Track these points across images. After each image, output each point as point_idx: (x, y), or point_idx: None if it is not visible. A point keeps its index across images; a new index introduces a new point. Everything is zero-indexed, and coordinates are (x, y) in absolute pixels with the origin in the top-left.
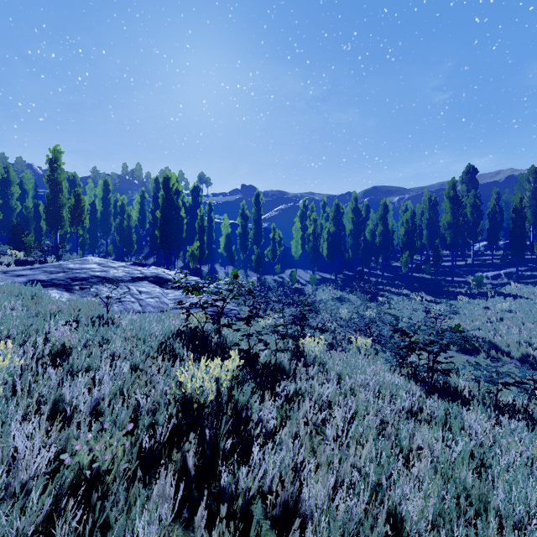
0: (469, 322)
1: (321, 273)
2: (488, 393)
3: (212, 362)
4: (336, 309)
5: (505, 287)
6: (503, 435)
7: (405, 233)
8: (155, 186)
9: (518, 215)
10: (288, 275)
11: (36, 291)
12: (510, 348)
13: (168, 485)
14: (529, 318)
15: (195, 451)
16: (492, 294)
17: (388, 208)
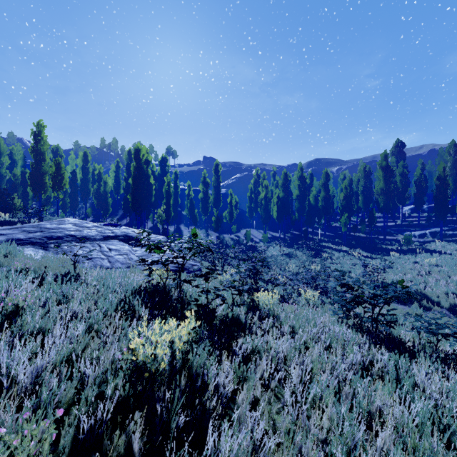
0: (402, 275)
1: (272, 233)
2: (429, 344)
3: (166, 325)
4: (286, 263)
5: (431, 244)
6: (452, 389)
7: (344, 198)
8: (128, 157)
9: (442, 182)
10: (243, 234)
11: (10, 249)
12: (439, 299)
13: None
14: (454, 272)
15: (144, 426)
16: (420, 250)
17: (329, 176)
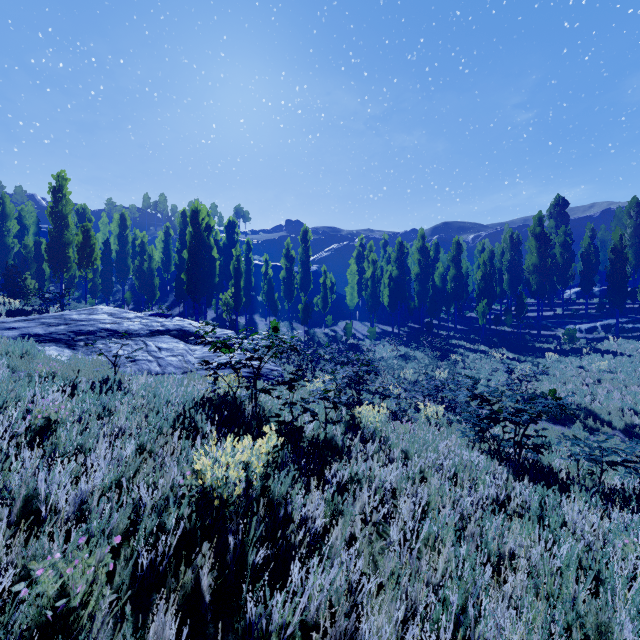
0: (560, 385)
1: (382, 326)
2: (590, 475)
3: (240, 443)
4: (400, 369)
5: (602, 342)
6: (614, 531)
7: (482, 278)
8: (182, 221)
9: (618, 255)
10: (341, 328)
11: (27, 348)
12: (611, 417)
13: (170, 623)
14: (632, 380)
15: (214, 565)
16: (588, 350)
17: (461, 247)
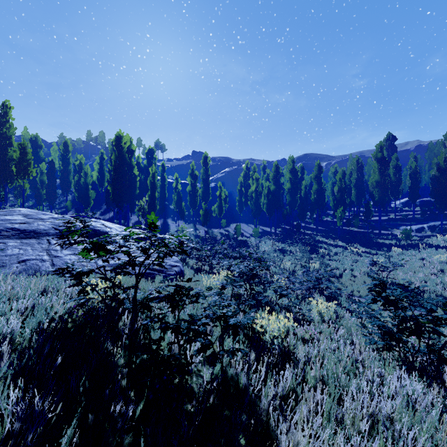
0: (412, 274)
1: (262, 227)
2: None
3: None
4: (281, 261)
5: (431, 239)
6: None
7: (339, 191)
8: (112, 148)
9: (443, 173)
10: (233, 229)
11: None
12: None
13: None
14: None
15: None
16: (424, 245)
17: (321, 169)
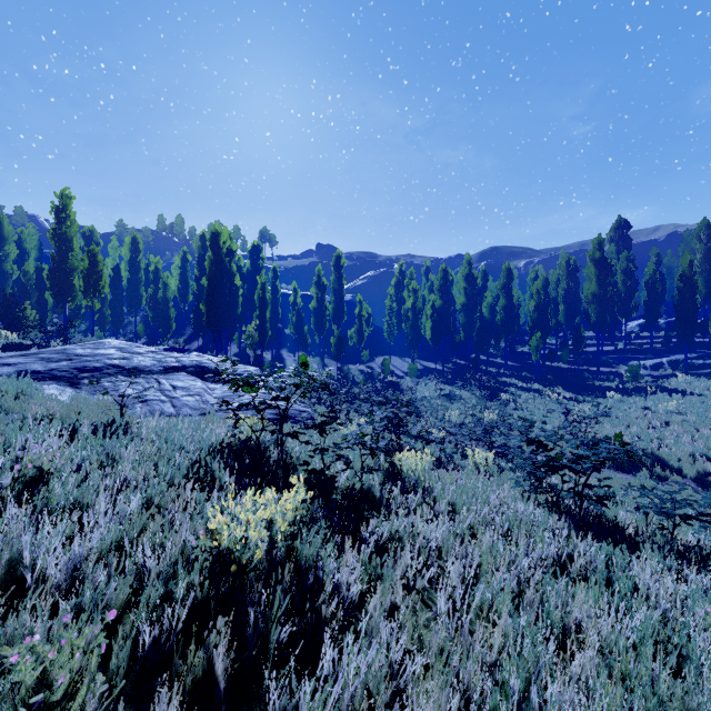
0: (624, 428)
1: (423, 362)
2: (661, 530)
3: (262, 497)
4: (444, 410)
5: (669, 380)
6: (692, 596)
7: (536, 308)
8: (201, 245)
9: (687, 283)
10: (379, 364)
11: (23, 386)
12: (681, 463)
13: None
14: (704, 422)
15: (231, 642)
16: (653, 389)
17: (512, 275)
